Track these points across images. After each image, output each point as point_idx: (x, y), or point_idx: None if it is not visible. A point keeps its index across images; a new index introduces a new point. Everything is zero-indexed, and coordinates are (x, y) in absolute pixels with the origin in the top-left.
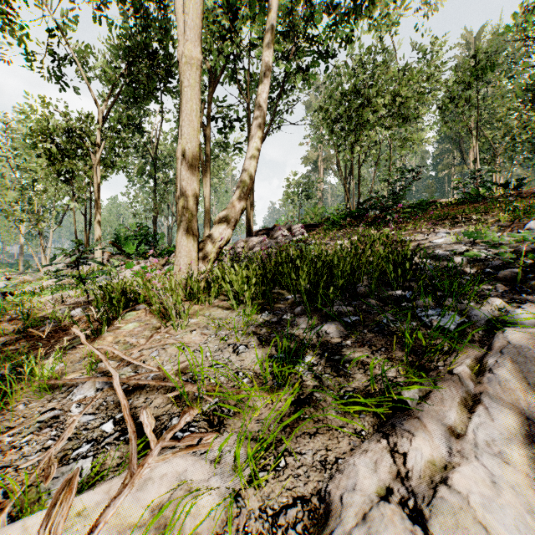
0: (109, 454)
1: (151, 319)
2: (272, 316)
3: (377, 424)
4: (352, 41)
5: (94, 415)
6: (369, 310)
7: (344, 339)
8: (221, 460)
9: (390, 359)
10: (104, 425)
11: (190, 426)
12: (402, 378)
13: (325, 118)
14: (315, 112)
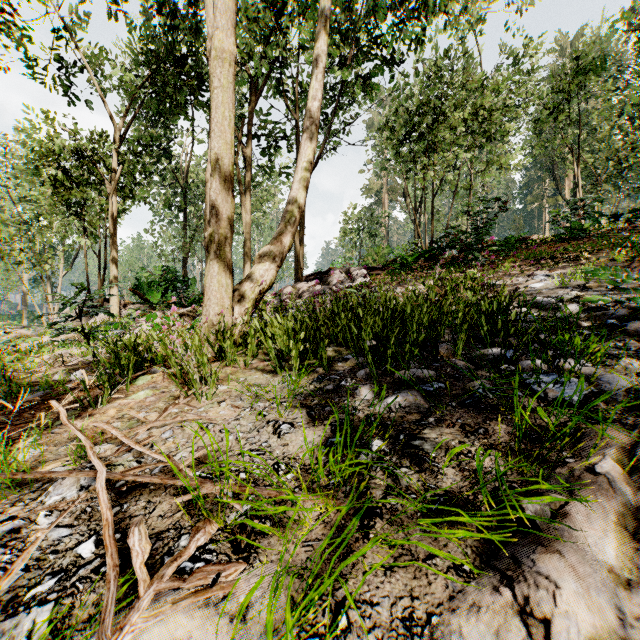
0: (79, 598)
1: (169, 386)
2: (327, 382)
3: (486, 552)
4: (424, 42)
5: (71, 527)
6: (456, 375)
7: (426, 416)
8: (248, 614)
9: (494, 446)
10: (80, 546)
11: (204, 551)
12: (514, 475)
13: (391, 137)
14: (379, 129)
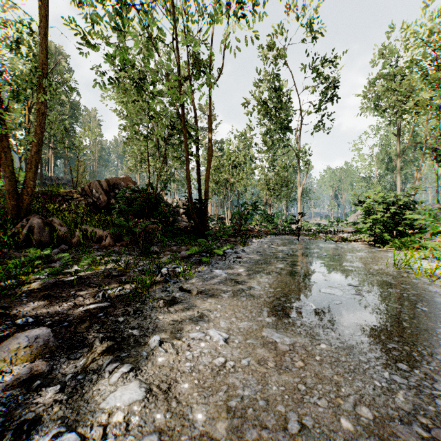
0: None
1: None
2: None
3: None
4: None
5: None
6: None
7: None
8: None
9: None
10: None
11: None
12: None
13: None
14: None
